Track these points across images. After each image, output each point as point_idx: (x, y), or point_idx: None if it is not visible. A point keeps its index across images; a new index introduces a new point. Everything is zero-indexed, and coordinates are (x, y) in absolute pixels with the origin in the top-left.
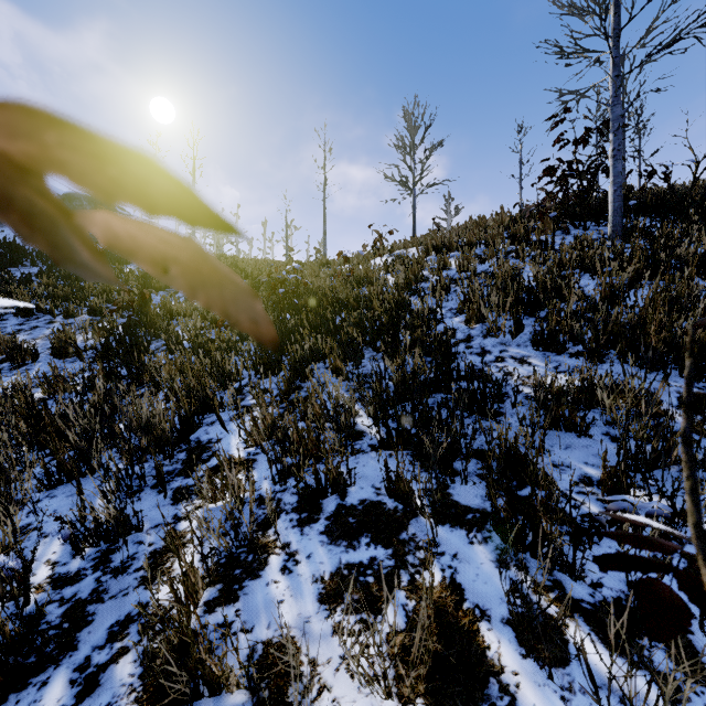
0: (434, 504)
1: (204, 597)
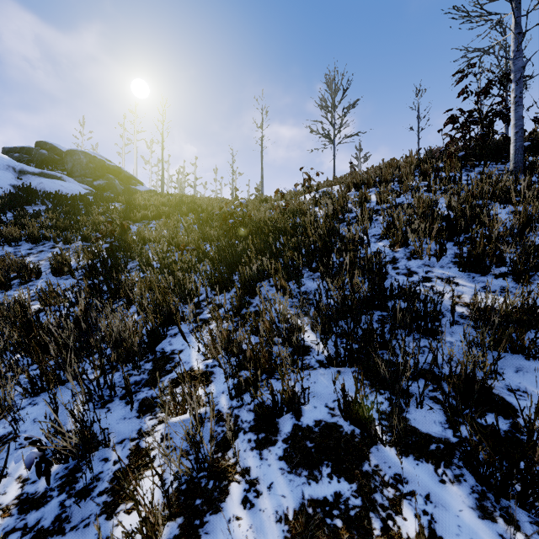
0: (398, 436)
1: (164, 534)
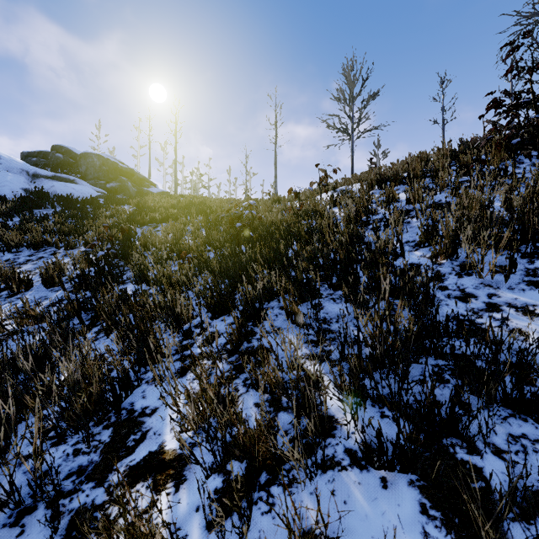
0: None
1: None
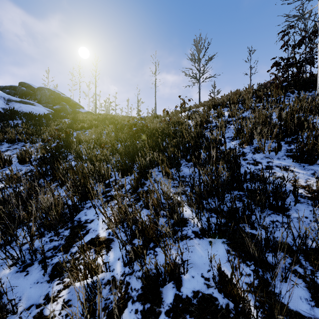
0: None
1: None
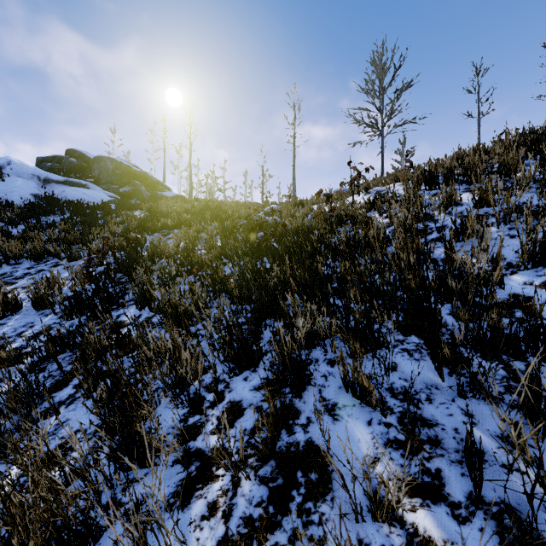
0: None
1: None
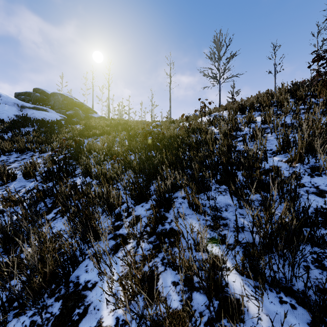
0: None
1: None
